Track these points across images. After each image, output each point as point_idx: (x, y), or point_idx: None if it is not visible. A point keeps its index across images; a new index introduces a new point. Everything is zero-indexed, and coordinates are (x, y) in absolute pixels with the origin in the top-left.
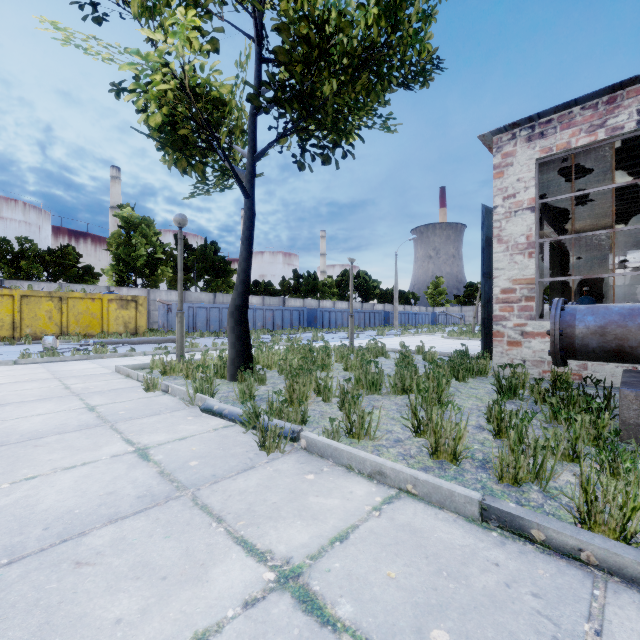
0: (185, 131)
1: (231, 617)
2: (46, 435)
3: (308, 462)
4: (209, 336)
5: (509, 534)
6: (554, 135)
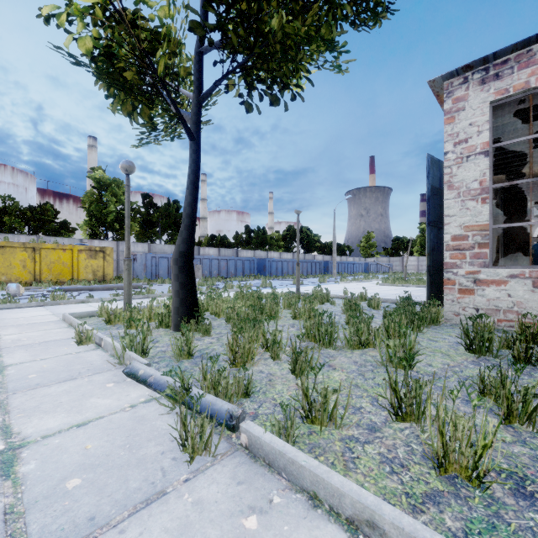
0: (129, 73)
1: None
2: None
3: (249, 480)
4: (169, 283)
5: None
6: (511, 75)
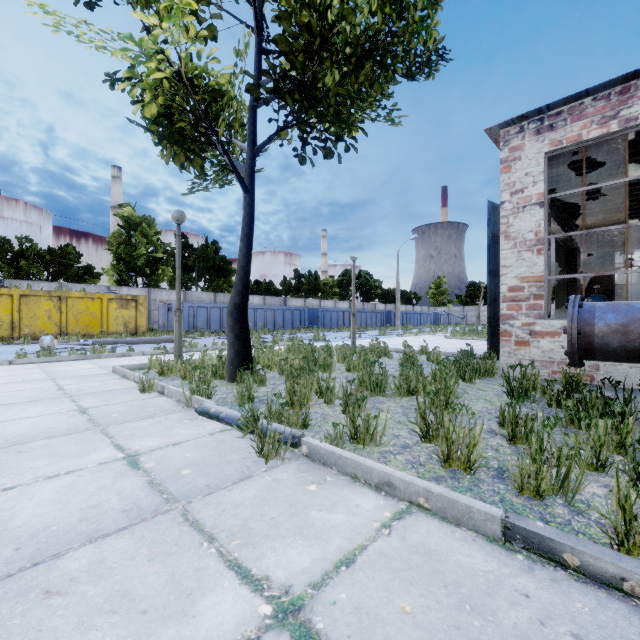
0: (183, 125)
1: None
2: (32, 440)
3: (310, 471)
4: (210, 336)
5: (537, 557)
6: (564, 127)
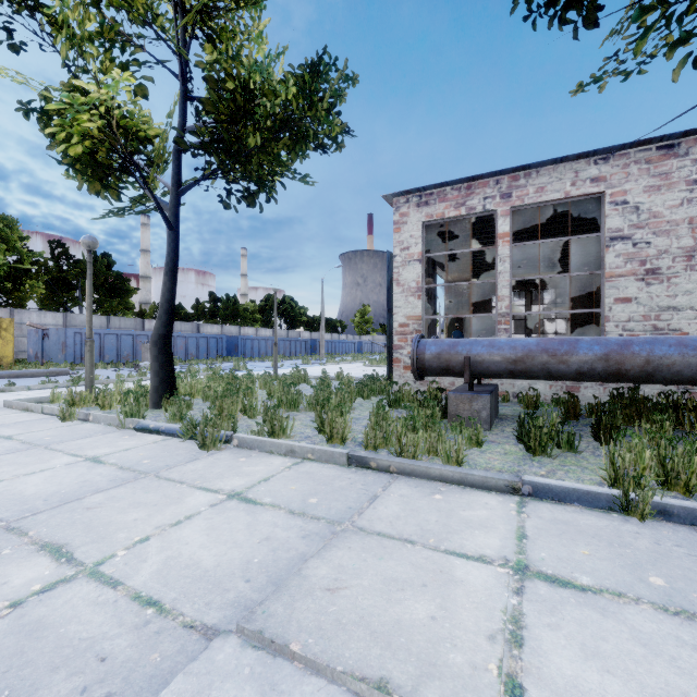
0: (99, 153)
1: (204, 510)
2: None
3: (240, 453)
4: (104, 368)
5: (361, 468)
6: (434, 205)
